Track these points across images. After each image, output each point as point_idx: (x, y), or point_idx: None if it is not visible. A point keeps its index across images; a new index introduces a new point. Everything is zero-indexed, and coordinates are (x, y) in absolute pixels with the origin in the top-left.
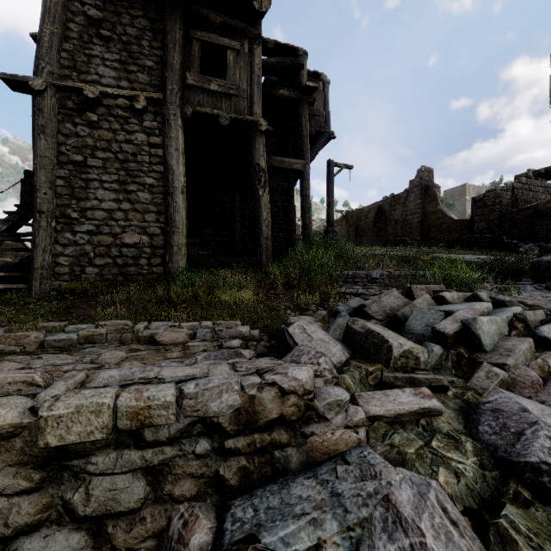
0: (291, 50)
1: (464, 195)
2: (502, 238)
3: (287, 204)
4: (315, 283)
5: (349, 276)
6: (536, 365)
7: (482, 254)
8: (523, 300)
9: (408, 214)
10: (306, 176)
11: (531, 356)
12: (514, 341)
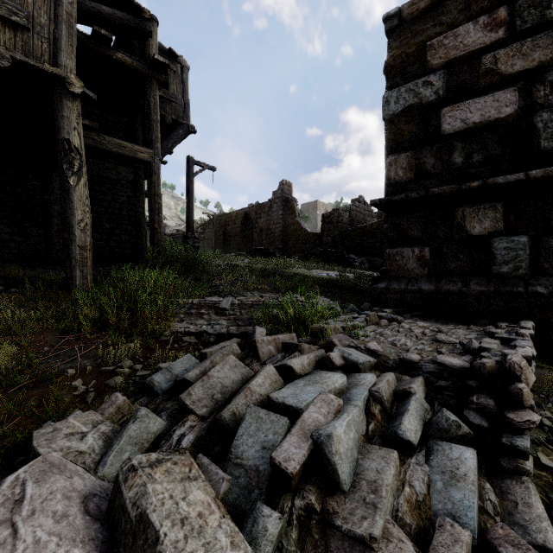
0: (135, 8)
1: (316, 209)
2: (344, 253)
3: (133, 200)
4: (144, 319)
5: (194, 306)
6: (406, 504)
7: (330, 270)
8: (370, 346)
9: (272, 223)
10: (155, 170)
11: (398, 483)
12: (377, 459)
